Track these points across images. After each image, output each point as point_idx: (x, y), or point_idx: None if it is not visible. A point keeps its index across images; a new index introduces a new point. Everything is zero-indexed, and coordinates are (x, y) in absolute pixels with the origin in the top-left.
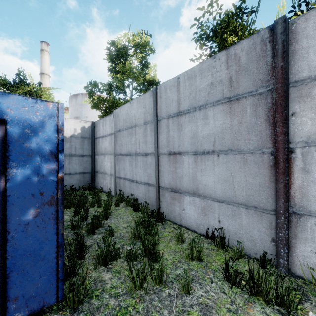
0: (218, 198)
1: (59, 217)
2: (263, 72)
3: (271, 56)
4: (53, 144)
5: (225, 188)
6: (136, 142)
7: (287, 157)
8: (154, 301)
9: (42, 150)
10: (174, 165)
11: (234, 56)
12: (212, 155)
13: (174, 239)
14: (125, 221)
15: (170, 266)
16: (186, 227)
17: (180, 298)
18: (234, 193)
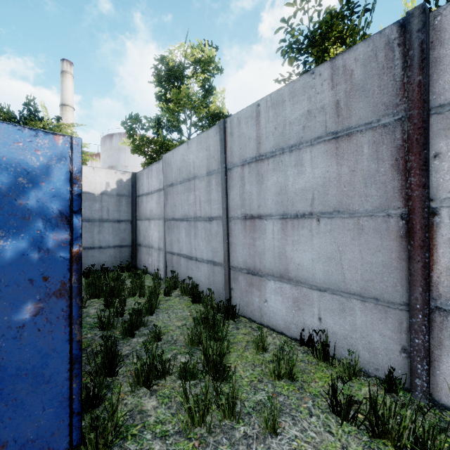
0: (319, 284)
1: (74, 316)
2: (389, 93)
3: (402, 66)
4: (63, 201)
5: (330, 270)
6: (195, 202)
7: (427, 222)
8: (222, 445)
9: (46, 210)
10: (251, 234)
11: (343, 69)
12: (308, 219)
13: (251, 346)
14: (179, 317)
15: (246, 389)
16: (269, 328)
17: (262, 441)
18: (343, 277)
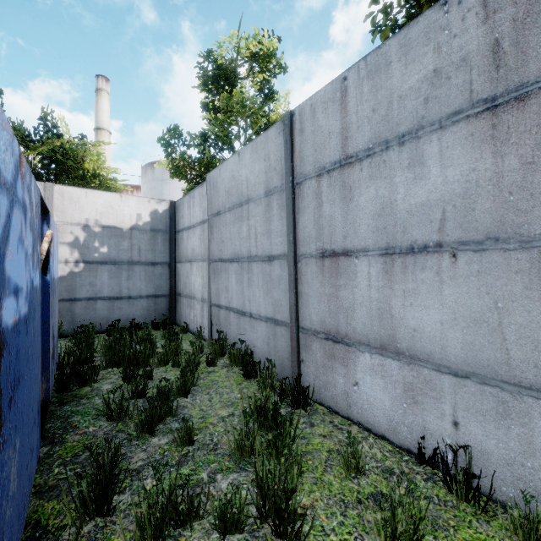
0: (454, 364)
1: None
2: None
3: None
4: None
5: (476, 342)
6: (249, 235)
7: None
8: None
9: None
10: (332, 280)
11: None
12: (434, 255)
13: (336, 460)
14: (225, 402)
15: None
16: (362, 426)
17: None
18: (506, 357)
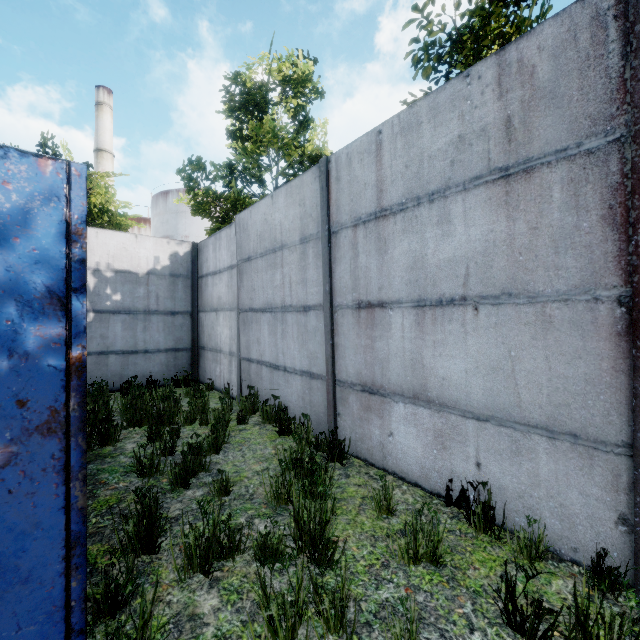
0: (477, 409)
1: (74, 466)
2: (599, 98)
3: (622, 52)
4: (54, 271)
5: (495, 387)
6: (283, 283)
7: None
8: None
9: (24, 286)
10: (368, 332)
11: (518, 66)
12: (460, 308)
13: (369, 505)
14: (259, 457)
15: (363, 579)
16: (397, 475)
17: None
18: (518, 400)
